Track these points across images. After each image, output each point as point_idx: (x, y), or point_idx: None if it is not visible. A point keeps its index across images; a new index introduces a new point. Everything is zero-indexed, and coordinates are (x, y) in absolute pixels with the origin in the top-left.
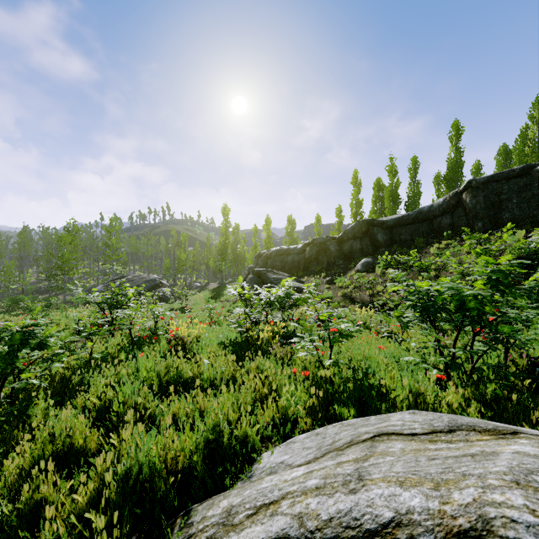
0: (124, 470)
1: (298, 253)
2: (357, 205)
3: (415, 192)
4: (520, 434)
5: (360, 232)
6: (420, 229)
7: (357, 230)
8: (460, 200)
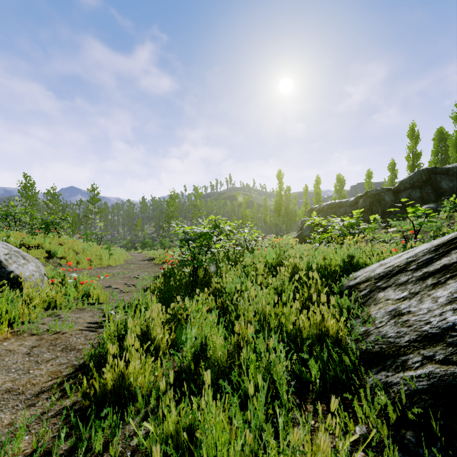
0: (306, 263)
1: (350, 205)
2: (414, 157)
3: None
4: None
5: (419, 181)
6: None
7: (416, 179)
8: None
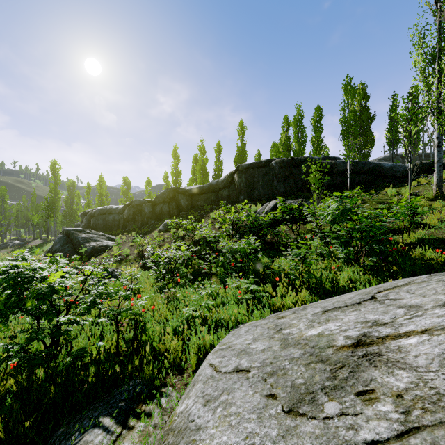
0: None
1: (119, 213)
2: (176, 174)
3: (219, 168)
4: None
5: (168, 198)
6: (210, 198)
7: (166, 195)
8: (233, 178)
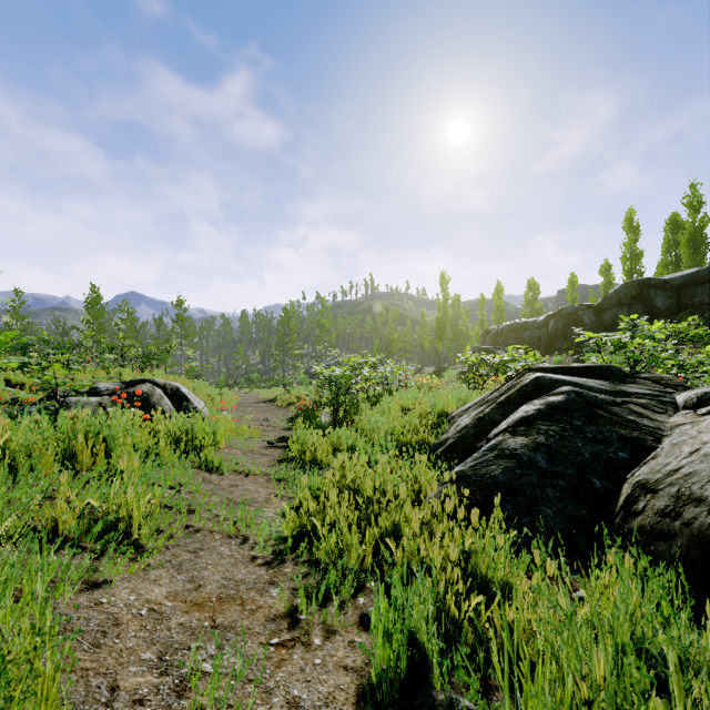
0: (429, 402)
1: (538, 328)
2: (632, 259)
3: None
4: None
5: (627, 297)
6: None
7: (623, 294)
8: None
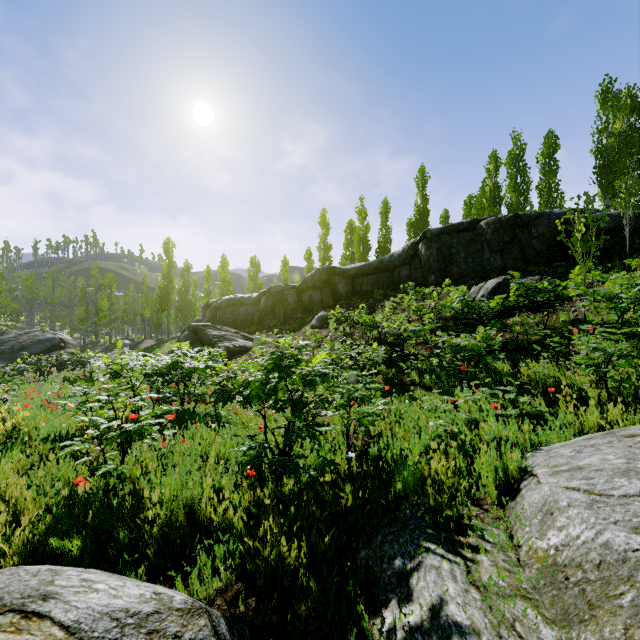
0: None
1: (253, 304)
2: (325, 249)
3: (386, 238)
4: (3, 615)
5: (320, 281)
6: (381, 280)
7: (317, 278)
8: (417, 250)
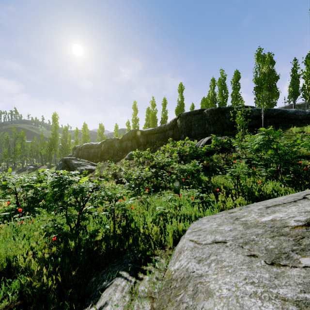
0: None
1: (98, 147)
2: (135, 121)
3: (165, 116)
4: None
5: (131, 137)
6: (160, 136)
7: (129, 135)
8: (176, 123)
